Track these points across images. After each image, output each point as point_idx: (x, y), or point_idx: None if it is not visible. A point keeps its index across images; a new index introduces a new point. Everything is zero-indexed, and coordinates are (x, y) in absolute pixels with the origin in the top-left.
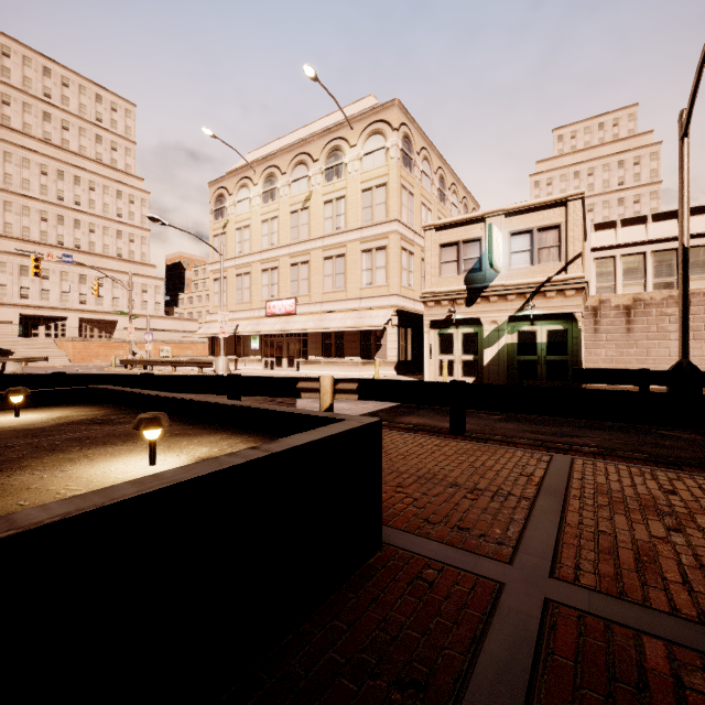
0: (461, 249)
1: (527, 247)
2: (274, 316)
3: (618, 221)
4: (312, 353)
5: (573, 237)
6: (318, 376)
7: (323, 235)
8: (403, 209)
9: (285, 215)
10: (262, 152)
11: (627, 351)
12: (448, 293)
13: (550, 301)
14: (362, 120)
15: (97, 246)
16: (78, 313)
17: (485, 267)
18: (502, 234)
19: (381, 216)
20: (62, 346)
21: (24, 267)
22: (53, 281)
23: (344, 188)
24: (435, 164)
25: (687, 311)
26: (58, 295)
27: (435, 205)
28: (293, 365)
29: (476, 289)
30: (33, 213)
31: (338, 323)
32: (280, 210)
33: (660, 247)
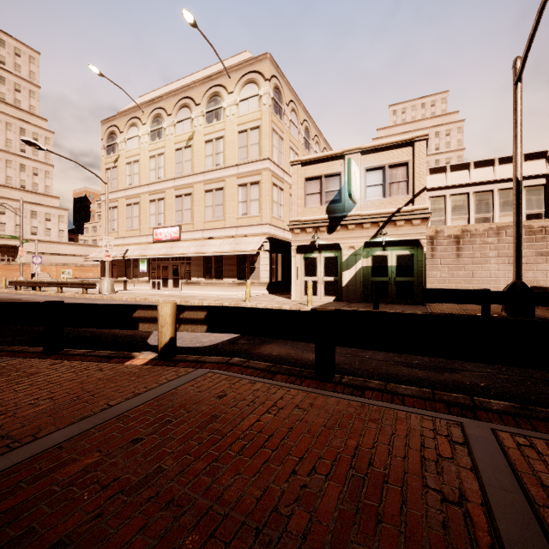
0: (323, 182)
1: (380, 181)
2: (161, 242)
3: (448, 167)
4: (194, 274)
5: (419, 173)
6: (197, 295)
7: (204, 170)
8: (274, 150)
9: (171, 152)
10: (151, 96)
11: (457, 273)
12: (312, 221)
13: (399, 229)
14: (239, 70)
15: None
16: None
17: (344, 198)
18: (359, 169)
19: (255, 155)
20: None
21: None
22: None
23: (222, 130)
24: (301, 117)
25: (520, 237)
26: None
27: (301, 151)
28: (178, 285)
29: (336, 218)
30: None
31: (217, 248)
32: (166, 148)
33: (480, 188)
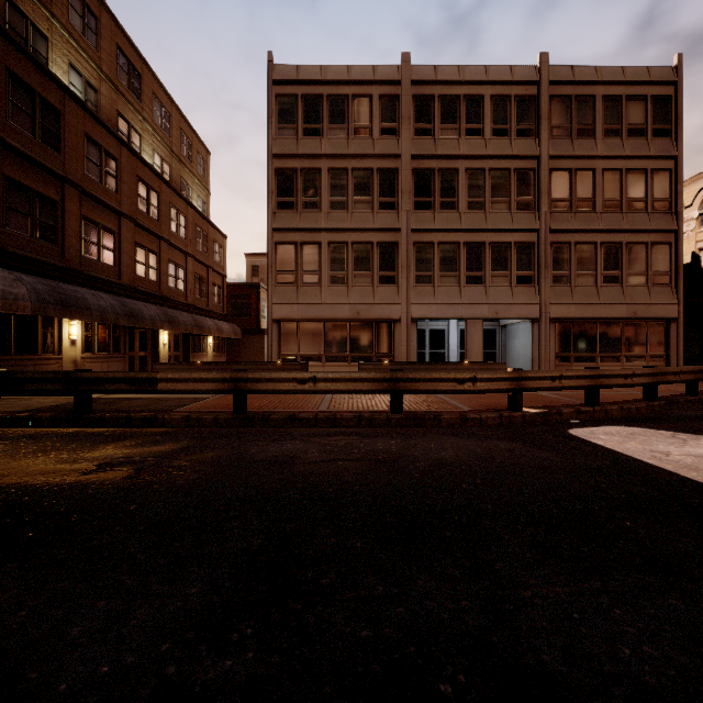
0: None
1: None
2: None
3: None
4: None
5: None
6: None
7: None
8: None
9: None
10: None
11: None
12: None
13: None
14: None
15: None
16: None
17: None
18: None
19: None
20: None
21: None
22: None
23: None
24: None
25: None
26: None
27: None
28: None
29: None
30: None
31: None
32: None
33: None
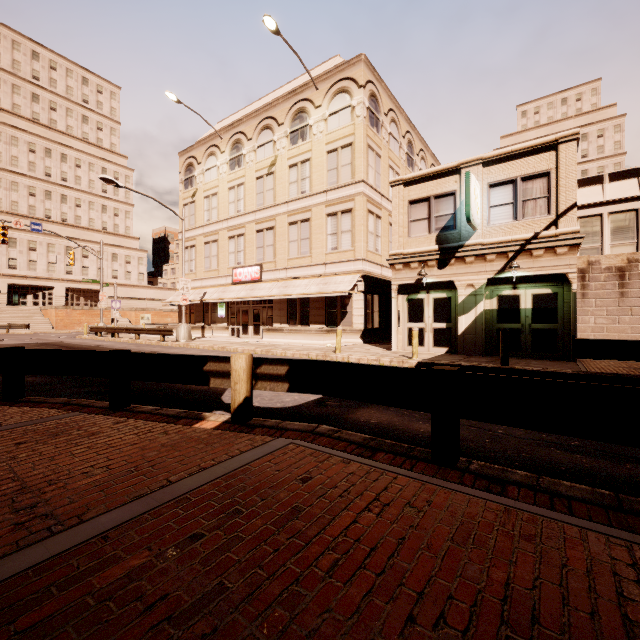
0: (432, 205)
1: (509, 199)
2: (240, 283)
3: (606, 176)
4: (277, 320)
5: (565, 185)
6: (280, 344)
7: (288, 199)
8: (370, 171)
9: (251, 181)
10: (230, 120)
11: (620, 319)
12: (418, 254)
13: (537, 260)
14: (328, 79)
15: (83, 219)
16: (64, 283)
17: (459, 224)
18: (480, 185)
19: (347, 178)
20: (46, 314)
21: (12, 239)
22: (40, 252)
23: (309, 151)
24: (403, 128)
25: None
26: (45, 266)
27: (403, 169)
28: (259, 332)
29: (449, 248)
30: (22, 188)
31: (302, 289)
32: (246, 177)
33: None
